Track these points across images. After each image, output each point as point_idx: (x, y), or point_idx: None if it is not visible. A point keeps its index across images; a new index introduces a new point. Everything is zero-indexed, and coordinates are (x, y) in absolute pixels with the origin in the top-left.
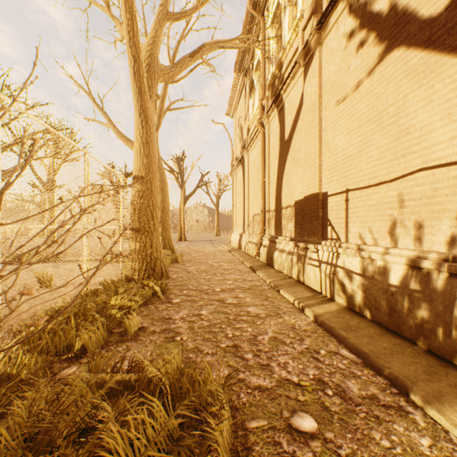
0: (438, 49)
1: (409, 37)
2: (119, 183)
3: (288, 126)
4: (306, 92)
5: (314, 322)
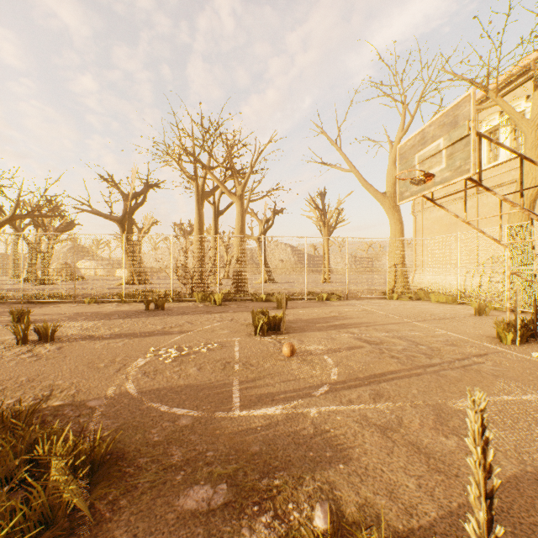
0: None
1: None
2: (266, 222)
3: None
4: None
5: None
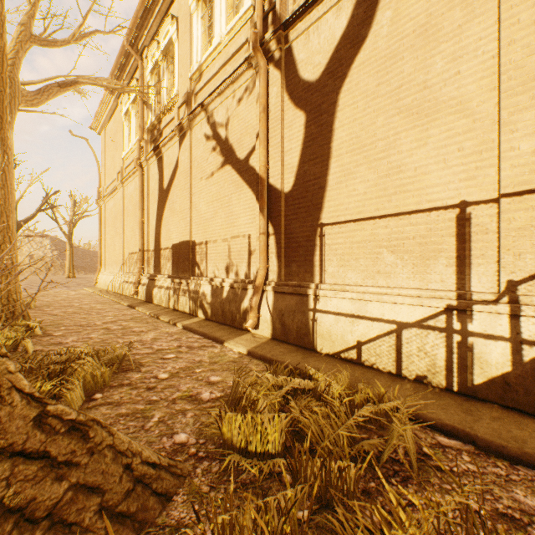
0: (242, 177)
1: (233, 163)
2: None
3: (167, 177)
4: (181, 159)
5: (182, 329)
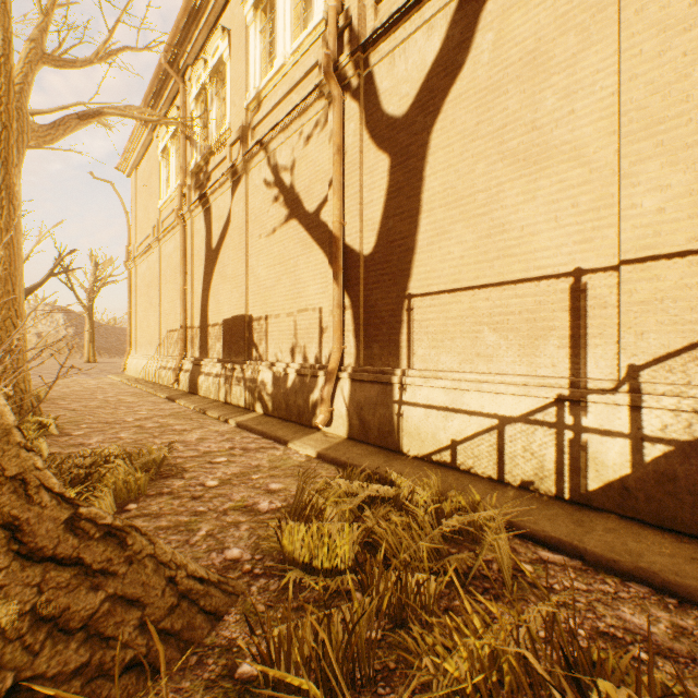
0: (312, 235)
1: (300, 217)
2: None
3: (216, 234)
4: (235, 211)
5: (236, 427)
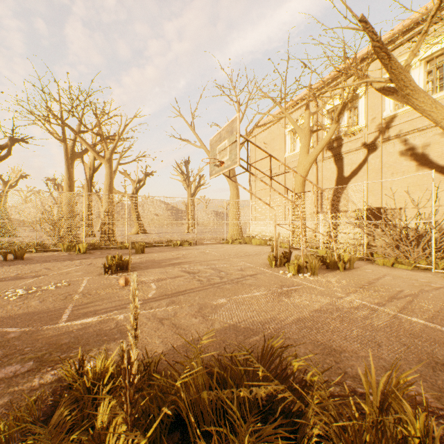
0: (443, 175)
1: (432, 167)
2: (139, 182)
3: (347, 171)
4: (370, 162)
5: None
